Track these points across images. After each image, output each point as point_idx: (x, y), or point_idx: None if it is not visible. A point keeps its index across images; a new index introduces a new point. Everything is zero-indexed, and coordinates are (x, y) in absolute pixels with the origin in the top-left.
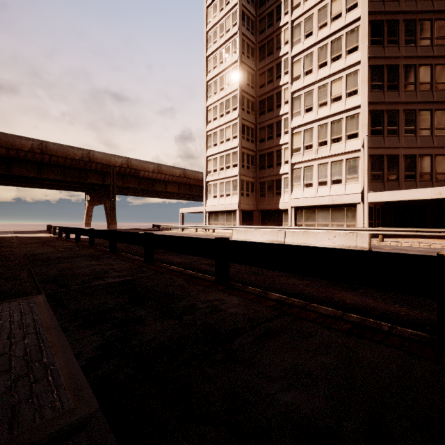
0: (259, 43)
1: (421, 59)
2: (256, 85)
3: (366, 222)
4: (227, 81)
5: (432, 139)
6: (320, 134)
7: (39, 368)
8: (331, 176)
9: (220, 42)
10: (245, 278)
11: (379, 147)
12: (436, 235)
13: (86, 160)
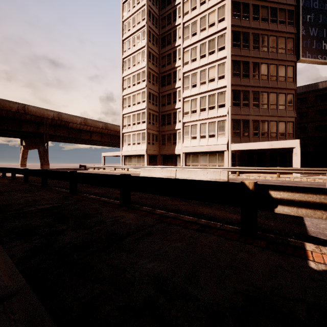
0: (161, 35)
1: (262, 59)
2: (159, 65)
3: (230, 163)
4: (138, 59)
5: (268, 111)
6: (202, 103)
7: None
8: (208, 132)
9: (132, 31)
10: (143, 202)
11: (237, 114)
12: (268, 171)
13: (21, 113)
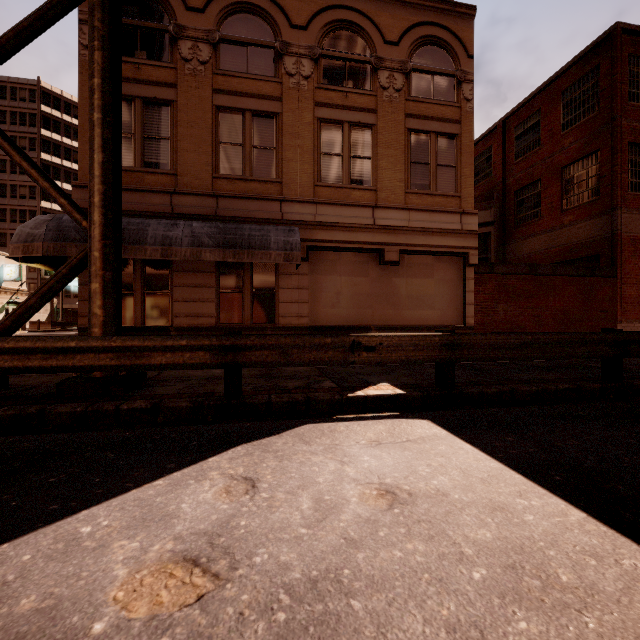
0: None
1: None
2: None
3: None
4: None
5: None
6: None
7: None
8: None
9: None
10: None
11: None
12: None
13: None
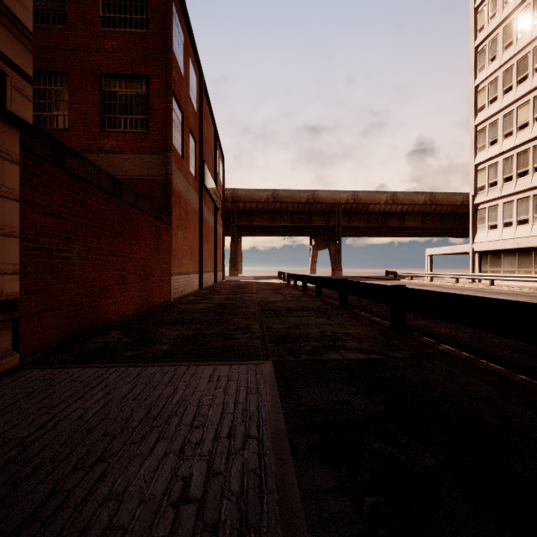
0: None
1: None
2: None
3: None
4: (519, 26)
5: None
6: None
7: None
8: None
9: None
10: None
11: None
12: None
13: (311, 202)
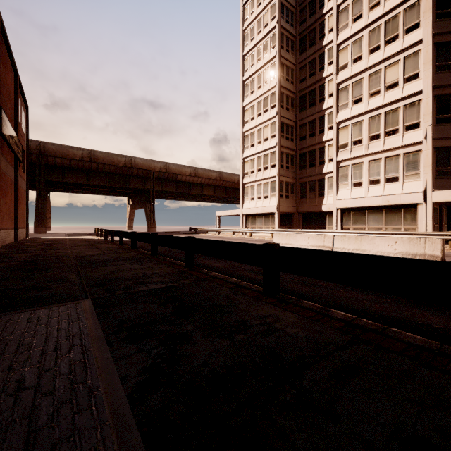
0: (299, 35)
1: None
2: (296, 80)
3: (430, 225)
4: (264, 78)
5: None
6: (372, 127)
7: (82, 392)
8: (385, 174)
9: (257, 39)
10: (295, 289)
11: (447, 137)
12: None
13: (128, 167)
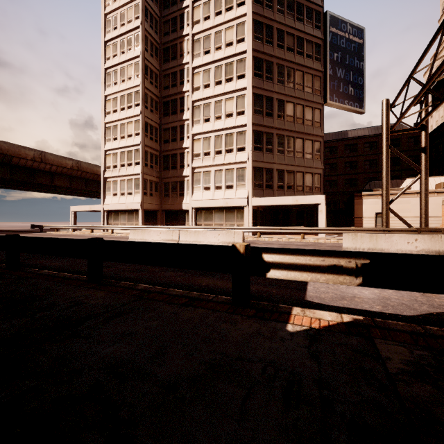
0: (163, 44)
1: (288, 97)
2: (160, 86)
3: (251, 222)
4: (128, 73)
5: (294, 159)
6: (217, 144)
7: None
8: (225, 182)
9: (120, 31)
10: (125, 275)
11: (260, 161)
12: (292, 232)
13: None
